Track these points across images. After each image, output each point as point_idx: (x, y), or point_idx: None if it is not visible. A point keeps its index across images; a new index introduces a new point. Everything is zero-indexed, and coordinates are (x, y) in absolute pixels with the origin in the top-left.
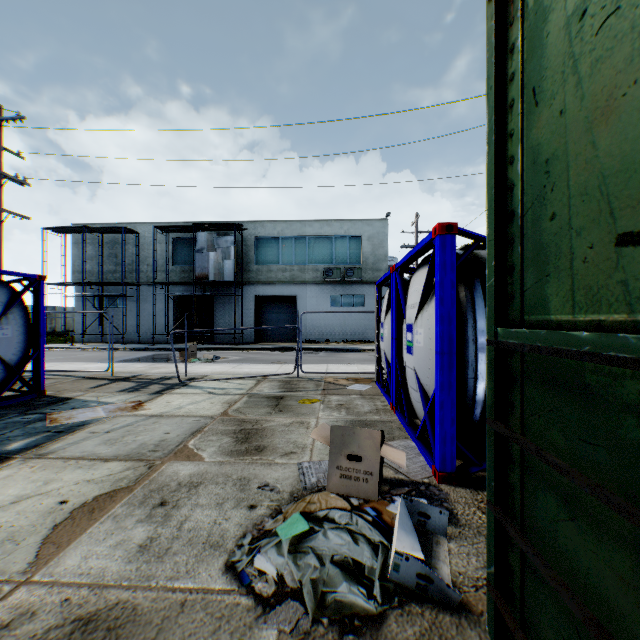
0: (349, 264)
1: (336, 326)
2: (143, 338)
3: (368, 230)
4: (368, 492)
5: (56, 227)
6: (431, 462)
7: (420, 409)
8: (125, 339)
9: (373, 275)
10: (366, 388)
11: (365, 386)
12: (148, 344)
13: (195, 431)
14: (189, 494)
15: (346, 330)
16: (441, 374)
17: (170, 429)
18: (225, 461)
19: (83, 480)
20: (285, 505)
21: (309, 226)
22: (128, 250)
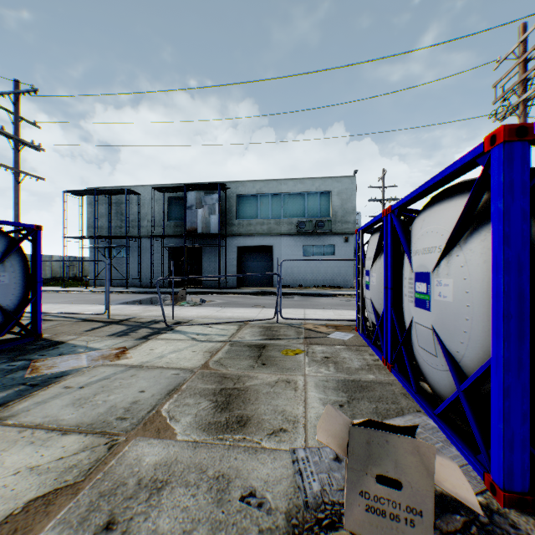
0: (320, 217)
1: (308, 273)
2: (143, 283)
3: (337, 186)
4: None
5: (74, 190)
6: (477, 464)
7: (438, 378)
8: (129, 283)
9: (342, 227)
10: (349, 337)
11: (347, 334)
12: (147, 288)
13: (172, 389)
14: (148, 506)
15: (317, 276)
16: (506, 347)
17: (146, 385)
18: (200, 441)
19: (26, 466)
20: None
21: (284, 184)
22: (131, 209)
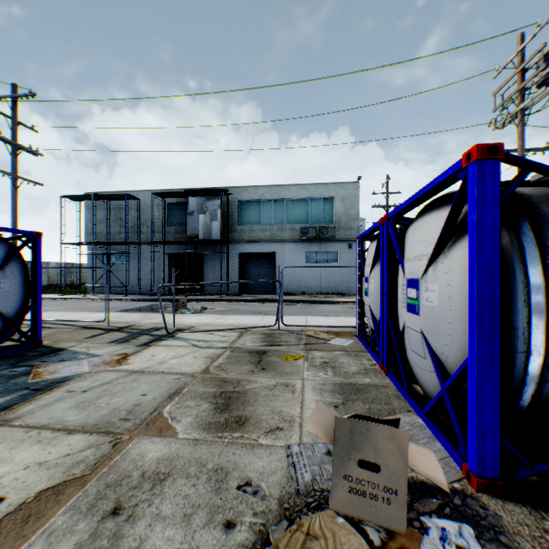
0: (323, 223)
1: (311, 280)
2: (143, 290)
3: (341, 192)
4: (391, 518)
5: (72, 195)
6: (456, 455)
7: (427, 379)
8: (128, 291)
9: (345, 233)
10: (348, 343)
11: (347, 341)
12: (147, 295)
13: (173, 393)
14: (151, 494)
15: (321, 283)
16: (479, 346)
17: (148, 389)
18: (201, 438)
19: (35, 462)
20: (273, 524)
21: (287, 190)
22: (131, 214)
